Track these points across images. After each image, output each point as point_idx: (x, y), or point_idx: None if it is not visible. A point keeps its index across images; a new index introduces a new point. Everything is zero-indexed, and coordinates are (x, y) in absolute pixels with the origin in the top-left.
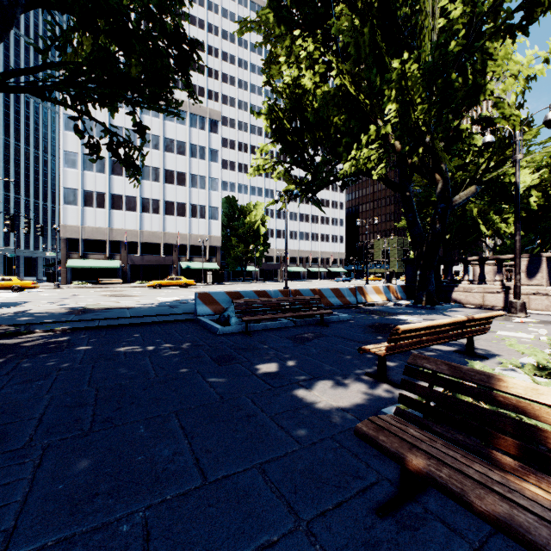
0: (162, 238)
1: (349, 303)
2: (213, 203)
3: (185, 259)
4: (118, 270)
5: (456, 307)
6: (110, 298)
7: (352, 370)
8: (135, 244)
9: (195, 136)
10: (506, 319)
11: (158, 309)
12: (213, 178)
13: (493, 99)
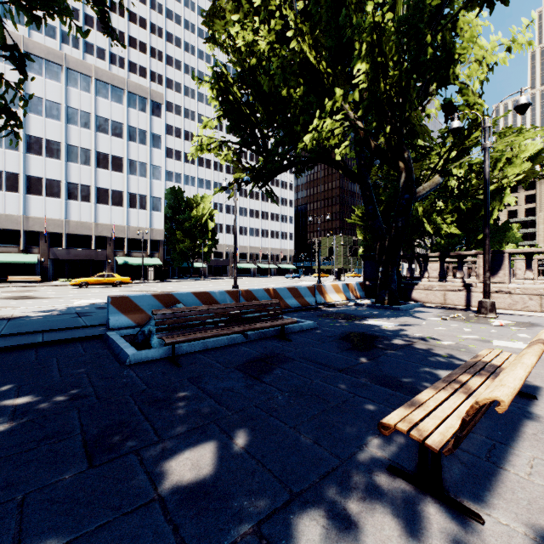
0: (93, 230)
1: (308, 304)
2: (155, 193)
3: (122, 254)
4: (36, 266)
5: (419, 307)
6: (6, 301)
7: (358, 454)
8: (59, 236)
9: (134, 118)
10: (481, 322)
11: (56, 319)
12: (155, 166)
13: (458, 84)
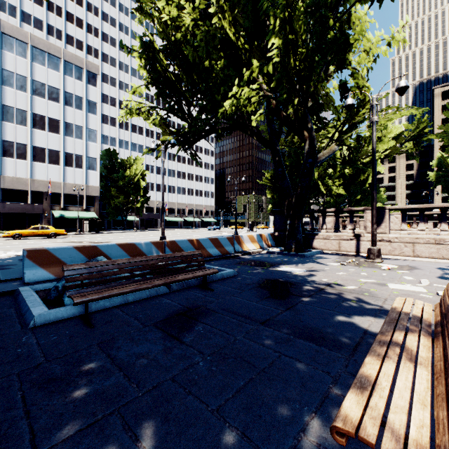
0: (29, 185)
1: (228, 253)
2: (91, 154)
3: (59, 208)
4: None
5: (319, 253)
6: None
7: None
8: None
9: (71, 85)
10: (372, 266)
11: None
12: (91, 129)
13: (351, 69)
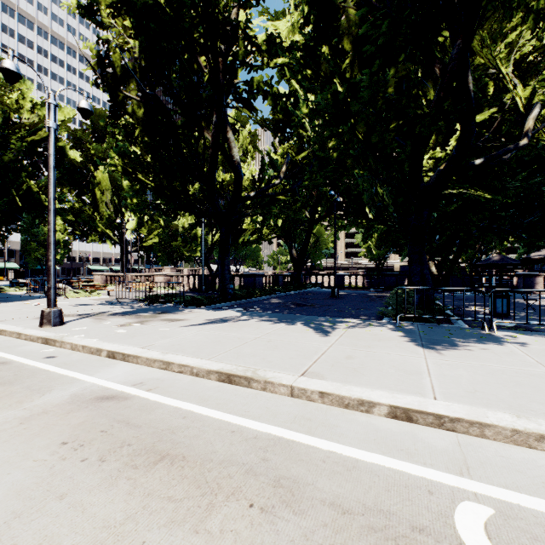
0: None
1: None
2: None
3: None
4: None
5: None
6: None
7: None
8: None
9: None
10: None
11: None
12: None
13: None
